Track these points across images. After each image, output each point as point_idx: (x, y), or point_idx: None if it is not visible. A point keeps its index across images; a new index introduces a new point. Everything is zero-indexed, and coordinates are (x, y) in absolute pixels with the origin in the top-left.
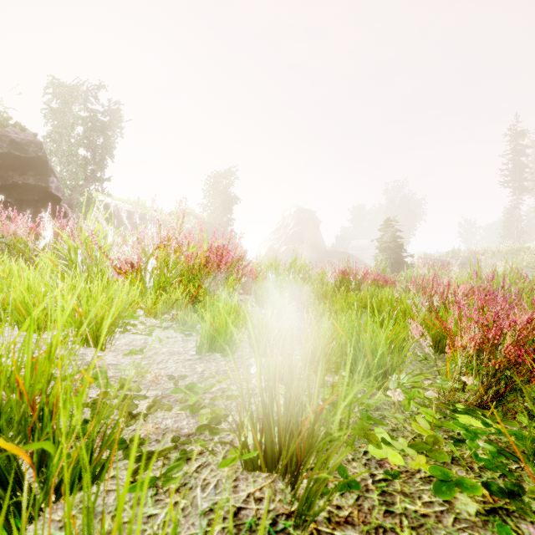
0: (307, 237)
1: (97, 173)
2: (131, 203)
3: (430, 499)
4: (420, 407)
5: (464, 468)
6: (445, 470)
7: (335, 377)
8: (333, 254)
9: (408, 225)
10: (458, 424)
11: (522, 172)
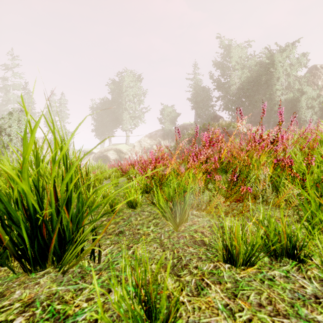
0: None
1: None
2: None
3: None
4: None
5: None
6: None
7: None
8: None
9: None
10: None
11: None
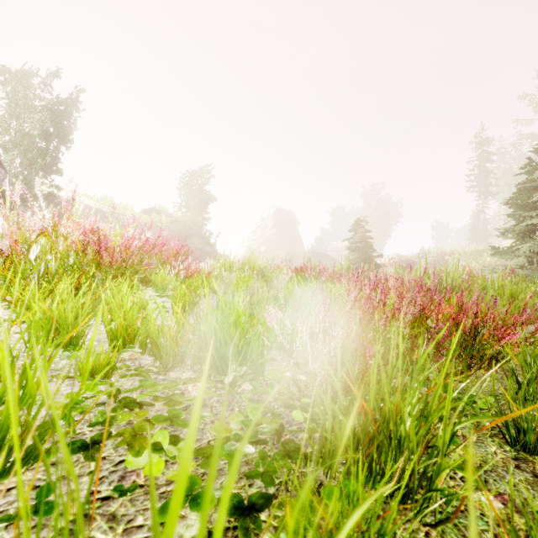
0: (285, 238)
1: (57, 166)
2: (98, 200)
3: (143, 522)
4: (252, 403)
5: (240, 475)
6: (197, 480)
7: (189, 372)
8: (311, 255)
9: (384, 227)
10: (247, 421)
11: (487, 178)
